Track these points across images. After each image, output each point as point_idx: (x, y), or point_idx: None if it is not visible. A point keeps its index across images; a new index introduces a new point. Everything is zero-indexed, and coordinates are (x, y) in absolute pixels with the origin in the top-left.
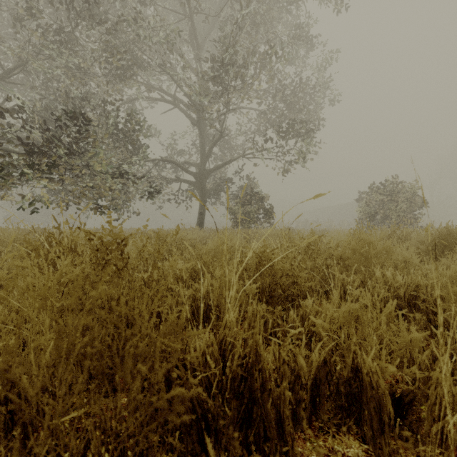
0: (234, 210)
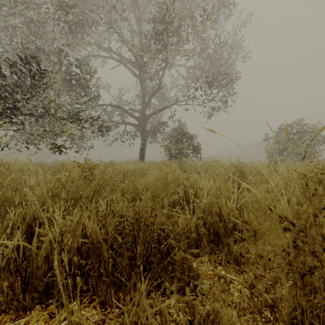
0: (169, 146)
